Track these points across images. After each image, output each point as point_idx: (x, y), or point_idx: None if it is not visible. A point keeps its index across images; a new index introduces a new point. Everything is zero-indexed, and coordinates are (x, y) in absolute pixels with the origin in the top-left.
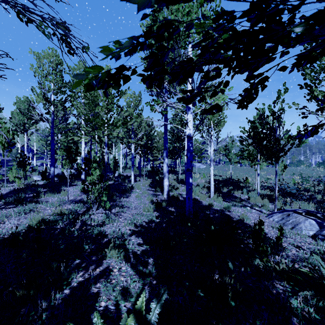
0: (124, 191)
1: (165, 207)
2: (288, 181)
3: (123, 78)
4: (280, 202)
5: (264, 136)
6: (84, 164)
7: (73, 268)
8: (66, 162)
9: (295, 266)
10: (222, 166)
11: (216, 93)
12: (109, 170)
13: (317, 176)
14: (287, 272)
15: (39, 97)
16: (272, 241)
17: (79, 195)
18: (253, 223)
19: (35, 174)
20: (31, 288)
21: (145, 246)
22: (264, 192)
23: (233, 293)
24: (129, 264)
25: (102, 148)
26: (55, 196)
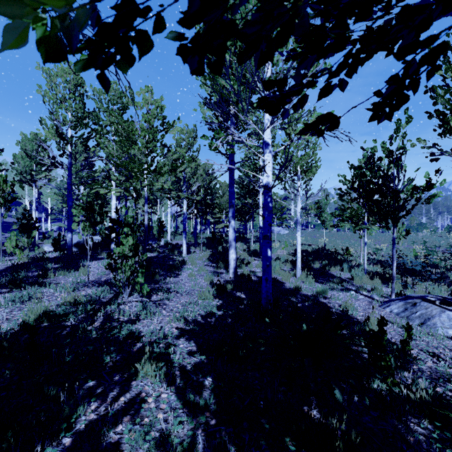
0: (171, 267)
1: (231, 292)
2: (406, 253)
3: (136, 41)
4: (398, 283)
5: (376, 188)
6: (110, 228)
7: (82, 396)
8: (85, 226)
9: (437, 390)
10: (311, 232)
11: (331, 89)
12: (153, 237)
13: (447, 245)
14: (430, 405)
15: (50, 132)
16: (395, 347)
17: (106, 273)
18: (362, 316)
19: (48, 243)
20: (4, 438)
21: (199, 357)
22: (373, 268)
23: (345, 445)
24: (172, 389)
25: (143, 205)
26: (71, 275)
